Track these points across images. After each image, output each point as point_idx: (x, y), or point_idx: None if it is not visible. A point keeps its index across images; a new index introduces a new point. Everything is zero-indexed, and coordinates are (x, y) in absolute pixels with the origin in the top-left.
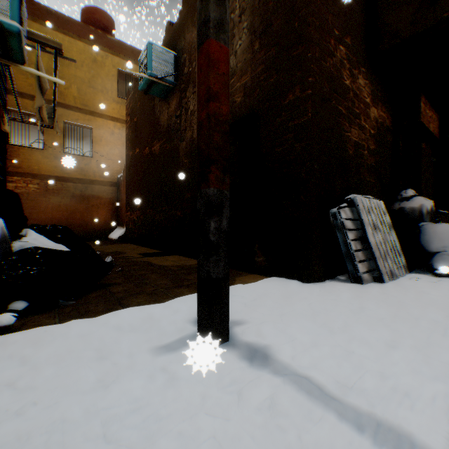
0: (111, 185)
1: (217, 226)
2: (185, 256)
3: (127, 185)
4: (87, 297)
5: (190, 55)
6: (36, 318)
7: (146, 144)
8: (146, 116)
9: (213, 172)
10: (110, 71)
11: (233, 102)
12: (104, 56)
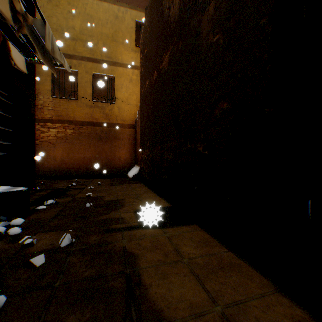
0: (130, 127)
1: None
2: (214, 235)
3: (140, 124)
4: None
5: None
6: None
7: (155, 67)
8: (155, 33)
9: None
10: (129, 24)
11: None
12: (124, 11)
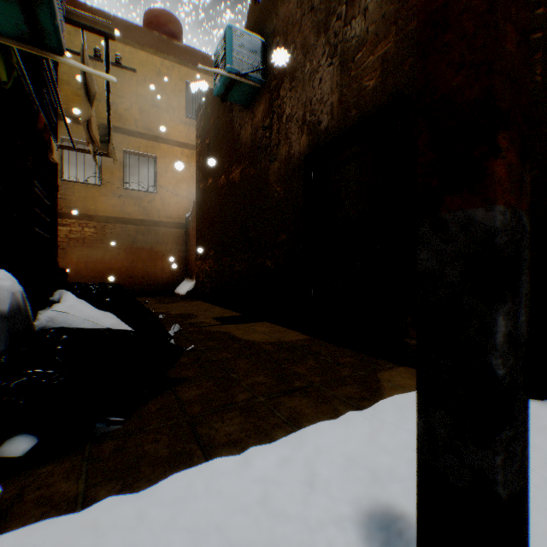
0: (178, 227)
1: (509, 328)
2: (278, 324)
3: (197, 226)
4: (141, 411)
5: (286, 36)
6: (47, 471)
7: (222, 171)
8: (222, 134)
9: (502, 155)
10: (177, 85)
11: (361, 89)
12: (170, 67)
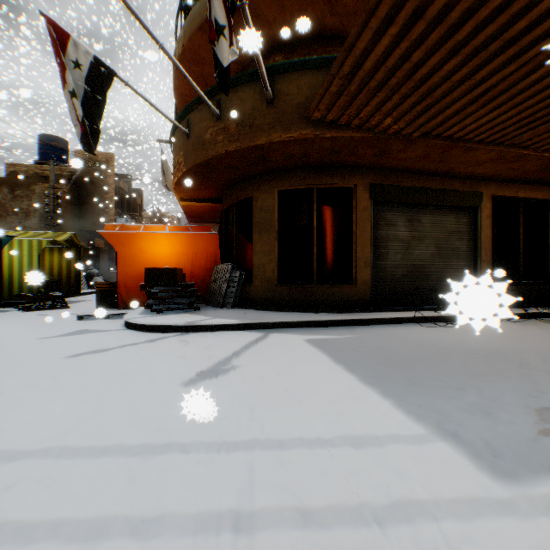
0: None
1: None
2: None
3: None
4: None
5: None
6: None
7: None
8: None
9: None
10: None
11: None
12: None
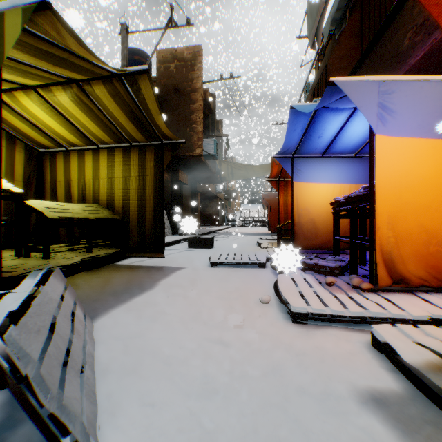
0: None
1: None
2: None
3: None
4: None
5: None
6: None
7: None
8: None
9: None
10: None
11: None
12: None
